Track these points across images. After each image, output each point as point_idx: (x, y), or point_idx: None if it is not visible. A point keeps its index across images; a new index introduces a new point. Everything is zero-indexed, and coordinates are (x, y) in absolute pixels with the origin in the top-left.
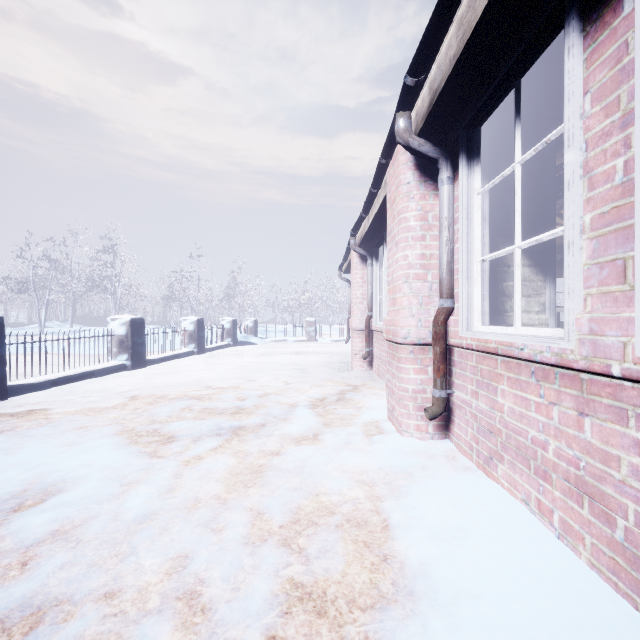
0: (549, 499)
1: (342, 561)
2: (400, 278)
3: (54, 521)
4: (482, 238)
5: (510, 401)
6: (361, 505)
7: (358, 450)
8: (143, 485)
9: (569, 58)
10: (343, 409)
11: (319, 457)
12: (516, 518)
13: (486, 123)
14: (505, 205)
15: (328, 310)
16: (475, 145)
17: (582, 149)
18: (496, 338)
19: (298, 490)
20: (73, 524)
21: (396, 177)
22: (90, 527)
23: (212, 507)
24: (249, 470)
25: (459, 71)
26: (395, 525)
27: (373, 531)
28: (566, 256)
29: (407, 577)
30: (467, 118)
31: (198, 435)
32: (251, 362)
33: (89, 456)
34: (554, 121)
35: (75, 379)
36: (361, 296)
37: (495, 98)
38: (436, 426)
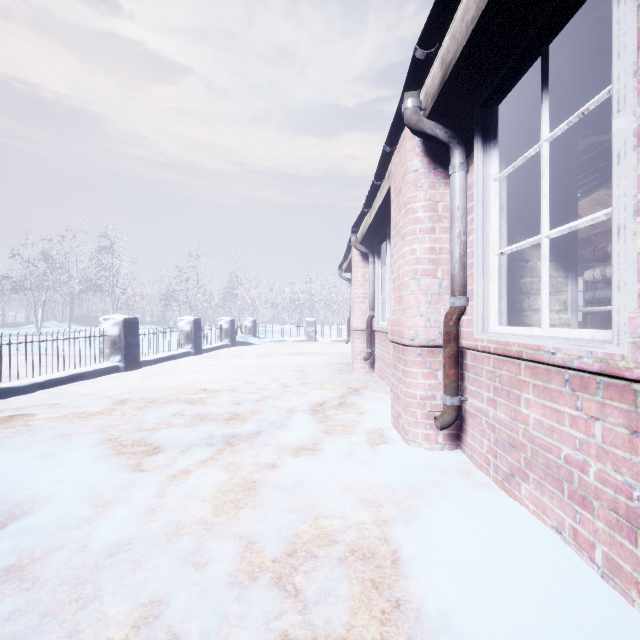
0: (589, 530)
1: (346, 609)
2: (407, 274)
3: (11, 553)
4: (499, 229)
5: (537, 412)
6: (367, 532)
7: (362, 463)
8: (120, 506)
9: (619, 5)
10: (344, 415)
11: (319, 471)
12: (548, 550)
13: (504, 101)
14: (522, 194)
15: (328, 310)
16: (492, 126)
17: (636, 113)
18: (520, 340)
19: (295, 512)
20: (32, 557)
21: (402, 165)
22: (51, 561)
23: (196, 534)
24: (241, 487)
25: (477, 38)
26: (407, 559)
27: (382, 566)
28: (615, 243)
29: (426, 632)
30: (482, 96)
31: (187, 445)
32: (249, 363)
33: (64, 470)
34: (576, 102)
35: (64, 382)
36: (362, 295)
37: (517, 70)
38: (446, 435)
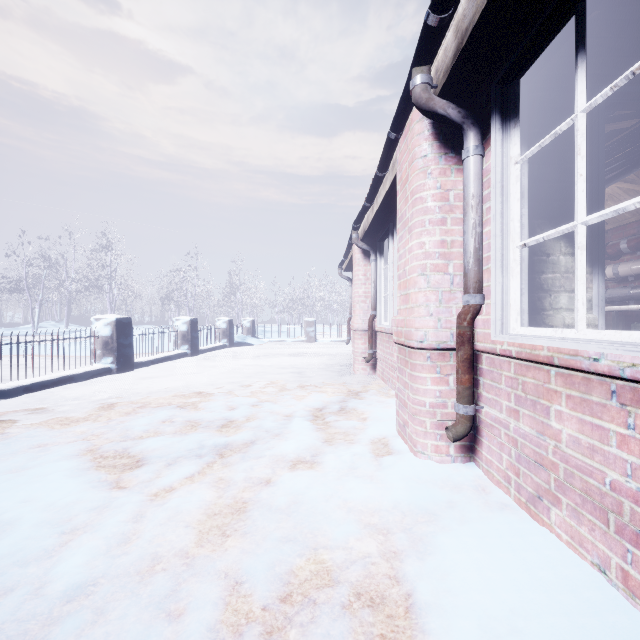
0: None
1: None
2: (415, 270)
3: None
4: (520, 218)
5: (572, 427)
6: (374, 568)
7: (366, 478)
8: (90, 534)
9: None
10: (346, 422)
11: (318, 489)
12: (592, 595)
13: (527, 74)
14: (543, 181)
15: (328, 310)
16: (512, 103)
17: None
18: (550, 343)
19: (291, 542)
20: None
21: (409, 151)
22: None
23: (174, 572)
24: (230, 509)
25: None
26: (424, 606)
27: (394, 616)
28: None
29: None
30: (501, 70)
31: (174, 457)
32: (246, 364)
33: (33, 488)
34: (602, 80)
35: (52, 384)
36: (364, 294)
37: (545, 34)
38: (459, 447)
